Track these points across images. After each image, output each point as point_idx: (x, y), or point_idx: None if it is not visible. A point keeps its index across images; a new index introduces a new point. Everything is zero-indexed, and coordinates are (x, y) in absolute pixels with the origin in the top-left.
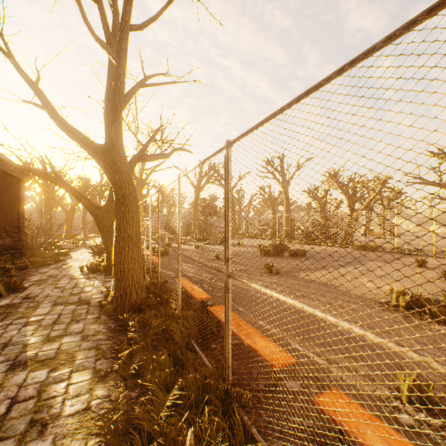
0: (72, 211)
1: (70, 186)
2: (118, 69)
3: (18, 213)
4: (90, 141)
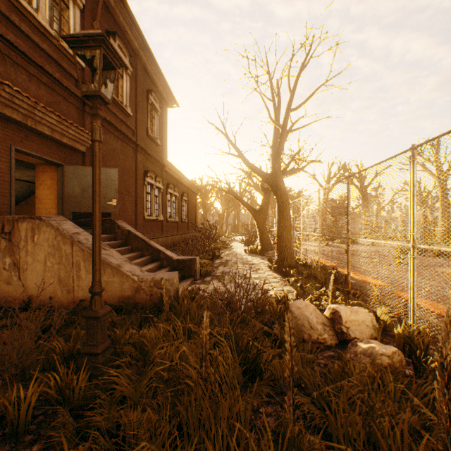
0: (222, 214)
1: (240, 197)
2: (282, 133)
3: (195, 217)
4: (263, 172)
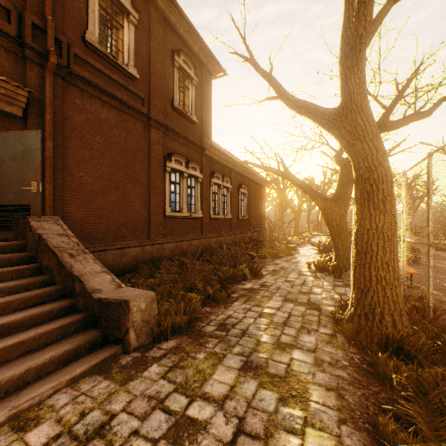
0: (298, 210)
1: (298, 179)
2: None
3: (261, 213)
4: (321, 108)
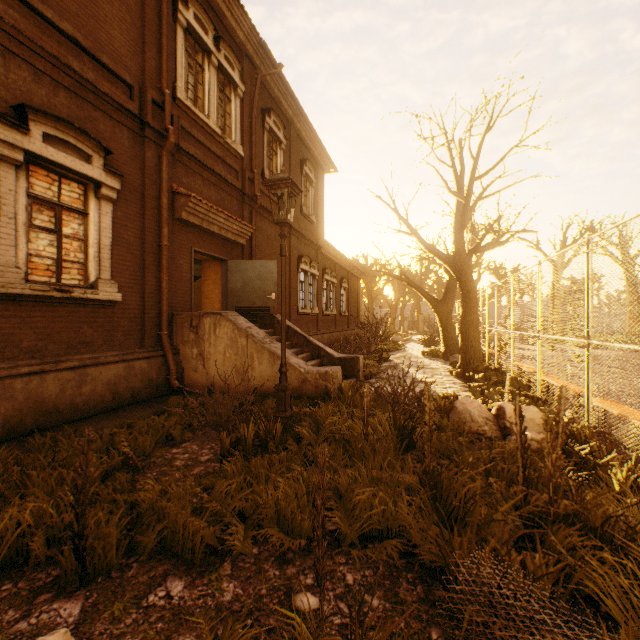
0: (394, 305)
1: (415, 284)
2: (465, 206)
3: (356, 308)
4: (442, 253)
